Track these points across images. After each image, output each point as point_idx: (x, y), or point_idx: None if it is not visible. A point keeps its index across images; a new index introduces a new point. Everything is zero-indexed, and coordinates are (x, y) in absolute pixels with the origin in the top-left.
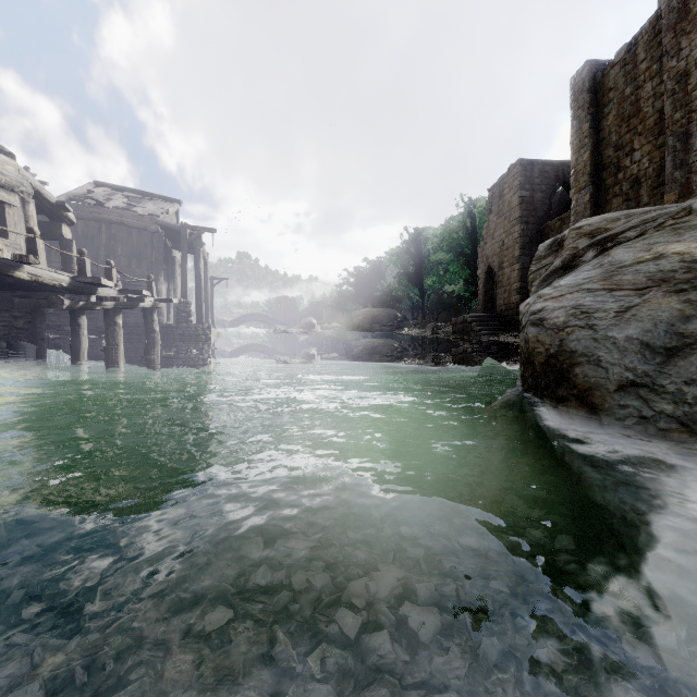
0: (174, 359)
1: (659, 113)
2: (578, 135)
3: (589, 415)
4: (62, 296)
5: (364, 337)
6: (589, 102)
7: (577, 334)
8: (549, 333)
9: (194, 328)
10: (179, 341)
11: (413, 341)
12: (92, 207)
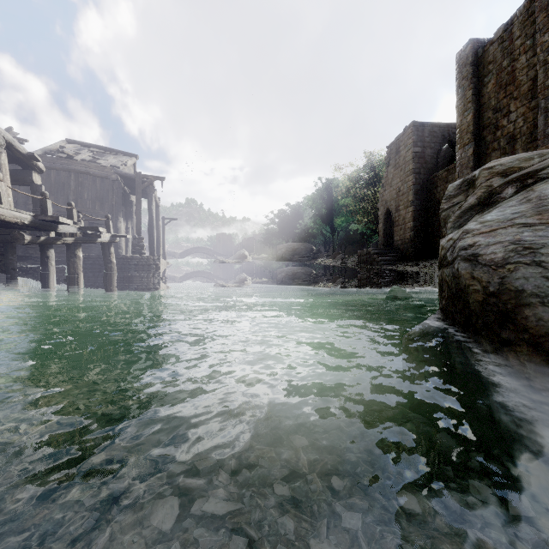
0: (130, 285)
1: (532, 81)
2: (463, 101)
3: (547, 364)
4: (24, 232)
5: (286, 265)
6: (472, 74)
7: (523, 272)
8: (486, 270)
9: (146, 259)
10: (133, 270)
11: (326, 269)
12: (62, 159)
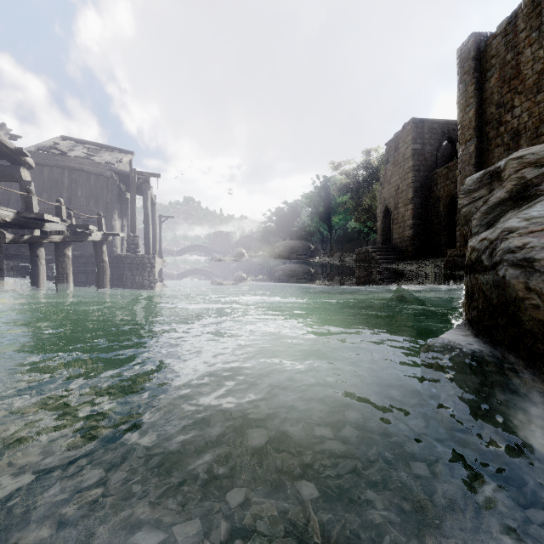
0: (124, 285)
1: (538, 74)
2: (464, 96)
3: None
4: (5, 231)
5: (284, 263)
6: (474, 68)
7: None
8: None
9: (141, 258)
10: (128, 269)
11: (324, 267)
12: (56, 156)
